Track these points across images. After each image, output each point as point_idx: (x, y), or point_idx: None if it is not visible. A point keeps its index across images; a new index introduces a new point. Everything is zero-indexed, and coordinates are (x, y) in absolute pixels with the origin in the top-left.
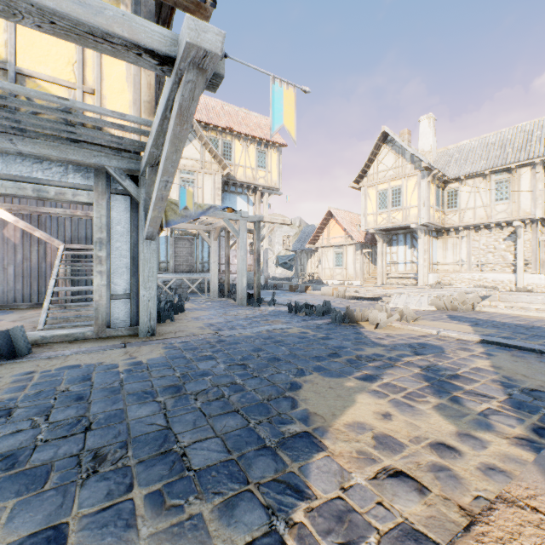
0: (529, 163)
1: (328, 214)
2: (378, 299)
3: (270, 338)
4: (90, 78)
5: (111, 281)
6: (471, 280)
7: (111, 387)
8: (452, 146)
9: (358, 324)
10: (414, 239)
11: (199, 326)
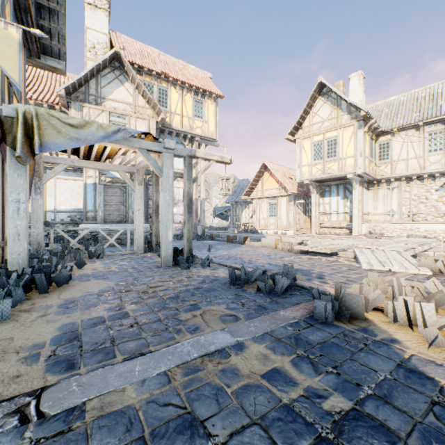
0: None
1: (262, 167)
2: (332, 253)
3: (184, 444)
4: None
5: None
6: (402, 230)
7: None
8: (381, 103)
9: (372, 324)
10: (347, 190)
11: (37, 342)
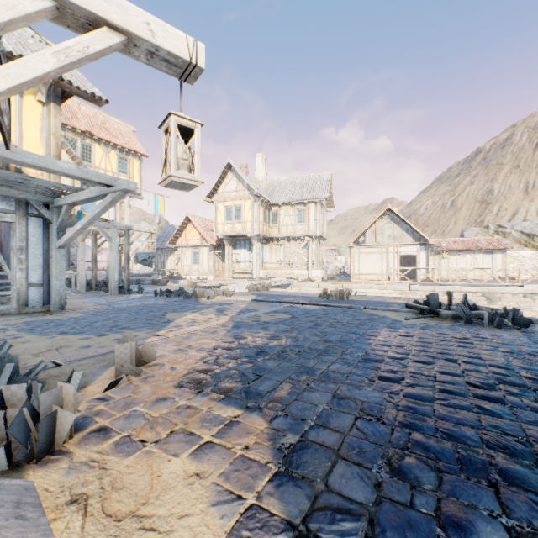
0: (314, 201)
1: (186, 219)
2: (219, 287)
3: (147, 306)
4: (13, 138)
5: (29, 275)
6: (286, 274)
7: (73, 322)
8: (276, 180)
9: (199, 299)
10: (251, 245)
11: (92, 305)
